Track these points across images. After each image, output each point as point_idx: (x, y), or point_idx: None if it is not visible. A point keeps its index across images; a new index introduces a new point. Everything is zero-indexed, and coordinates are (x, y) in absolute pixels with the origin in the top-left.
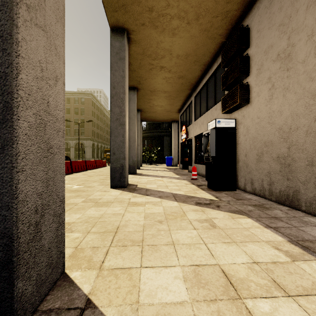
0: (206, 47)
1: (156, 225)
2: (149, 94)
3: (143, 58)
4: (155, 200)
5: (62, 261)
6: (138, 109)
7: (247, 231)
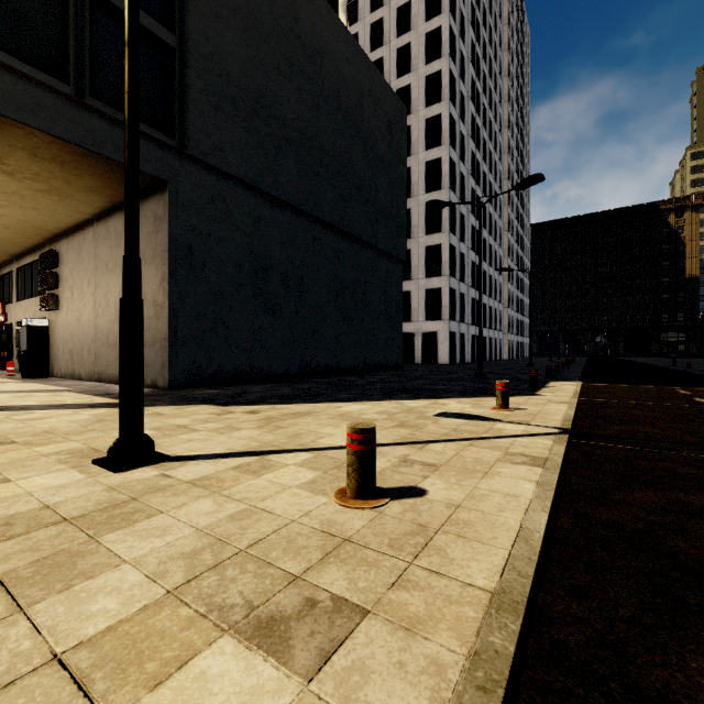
0: (23, 240)
1: None
2: None
3: None
4: None
5: None
6: None
7: (25, 384)
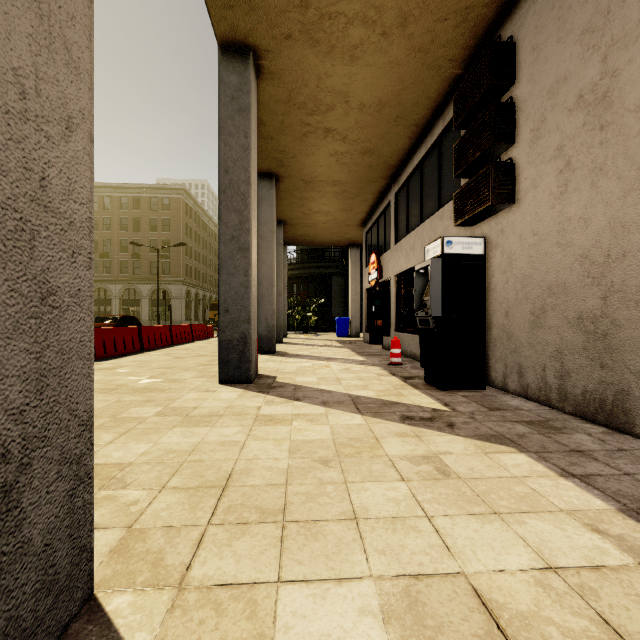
0: (420, 86)
1: (315, 471)
2: (301, 188)
3: (290, 110)
4: (313, 411)
5: (88, 571)
6: (279, 220)
7: (520, 485)
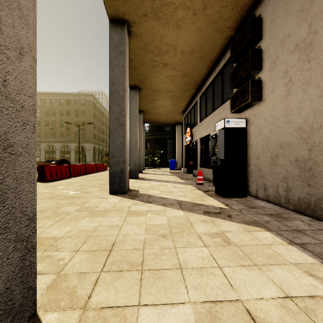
0: (213, 41)
1: (159, 241)
2: (152, 94)
3: (146, 53)
4: (158, 209)
5: (33, 300)
6: (140, 111)
7: (268, 249)
